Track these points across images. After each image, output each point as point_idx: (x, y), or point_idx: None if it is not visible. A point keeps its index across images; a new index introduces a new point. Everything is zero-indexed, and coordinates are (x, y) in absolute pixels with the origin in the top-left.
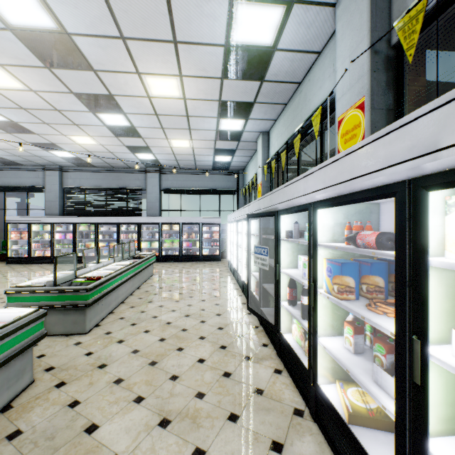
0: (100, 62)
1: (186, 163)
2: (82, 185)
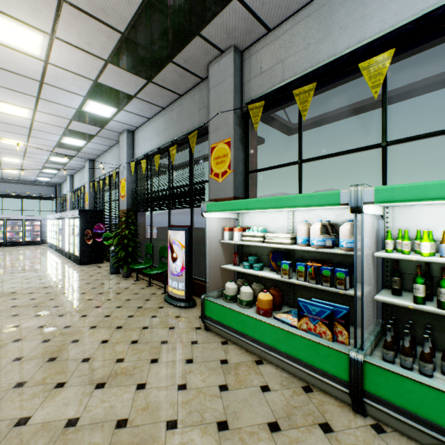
0: None
1: (11, 177)
2: None
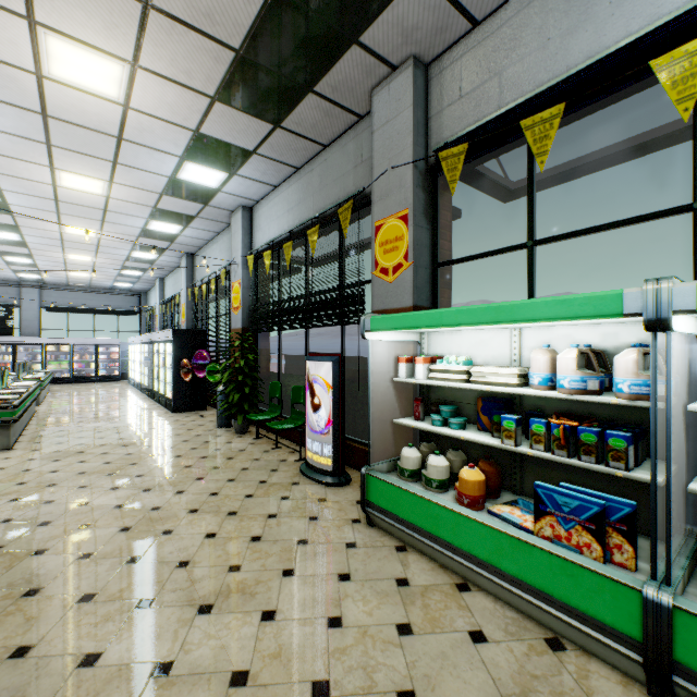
0: (38, 248)
1: (79, 283)
2: None
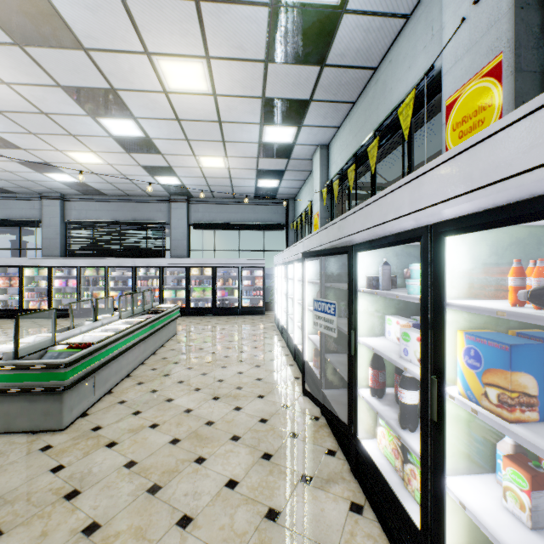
0: (91, 34)
1: (221, 190)
2: (90, 218)
